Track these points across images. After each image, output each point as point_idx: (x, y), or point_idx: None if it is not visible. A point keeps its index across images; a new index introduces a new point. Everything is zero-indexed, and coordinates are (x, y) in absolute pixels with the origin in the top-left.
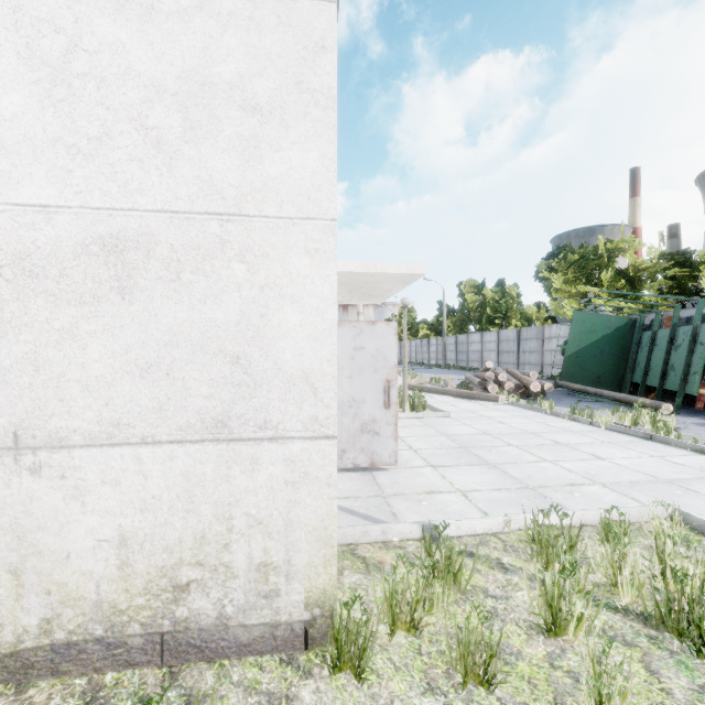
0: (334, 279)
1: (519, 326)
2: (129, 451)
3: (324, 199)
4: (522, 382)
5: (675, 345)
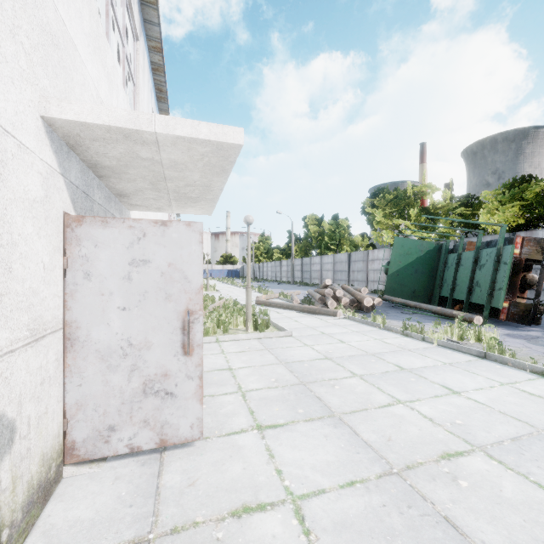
0: None
1: (349, 251)
2: None
3: None
4: (356, 298)
5: (479, 265)
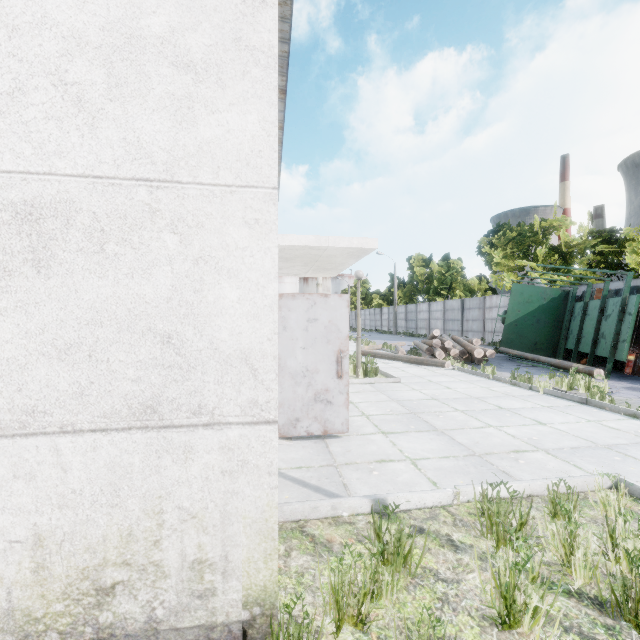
0: (275, 251)
1: (463, 297)
2: (45, 441)
3: (264, 166)
4: (466, 349)
5: (605, 315)
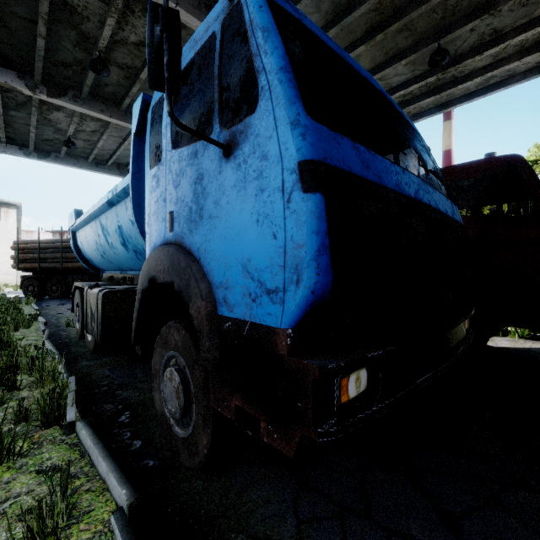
0: None
1: None
2: None
3: None
4: None
5: None
